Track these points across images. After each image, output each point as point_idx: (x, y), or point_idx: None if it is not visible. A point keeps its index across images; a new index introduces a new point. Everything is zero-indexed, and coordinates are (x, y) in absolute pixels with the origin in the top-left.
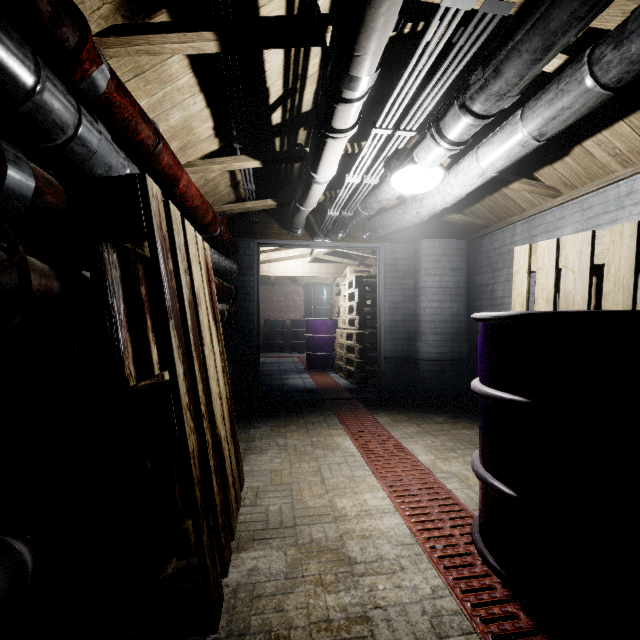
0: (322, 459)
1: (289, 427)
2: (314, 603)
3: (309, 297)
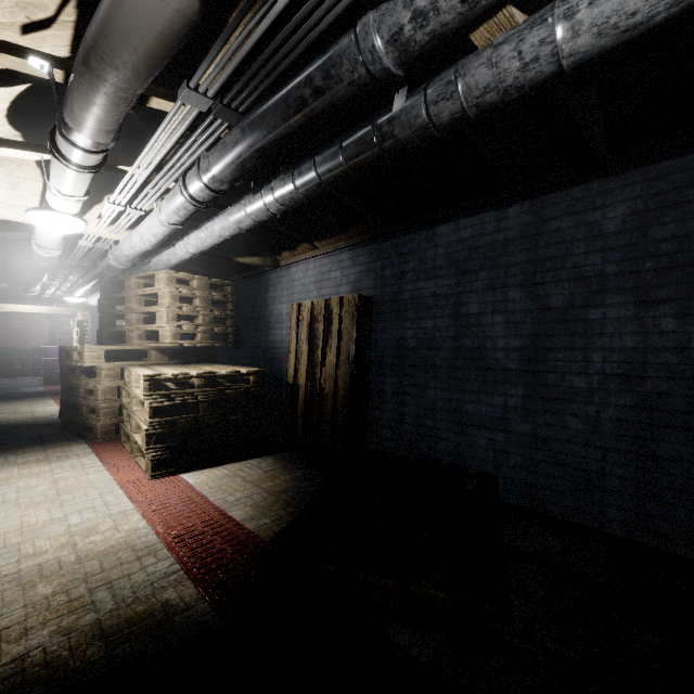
0: (34, 405)
1: (18, 401)
2: (19, 416)
3: (55, 327)
